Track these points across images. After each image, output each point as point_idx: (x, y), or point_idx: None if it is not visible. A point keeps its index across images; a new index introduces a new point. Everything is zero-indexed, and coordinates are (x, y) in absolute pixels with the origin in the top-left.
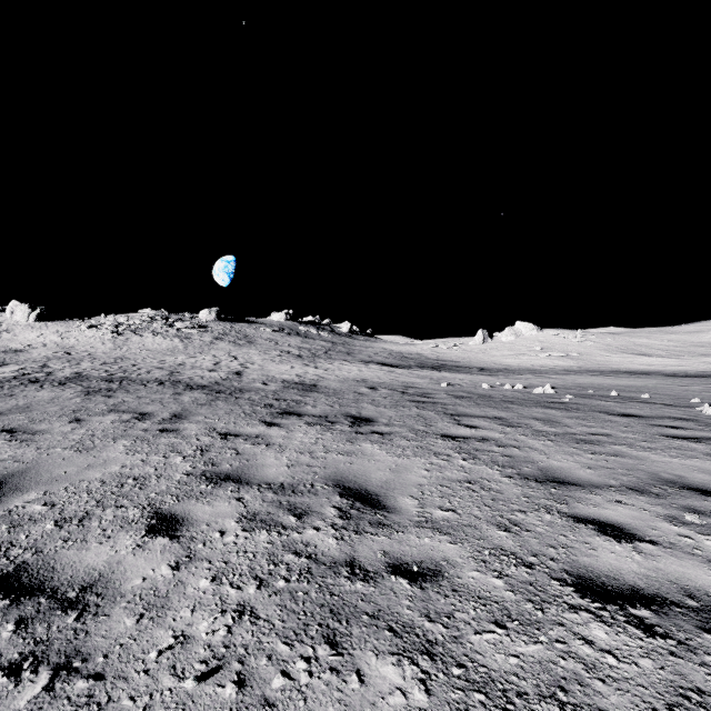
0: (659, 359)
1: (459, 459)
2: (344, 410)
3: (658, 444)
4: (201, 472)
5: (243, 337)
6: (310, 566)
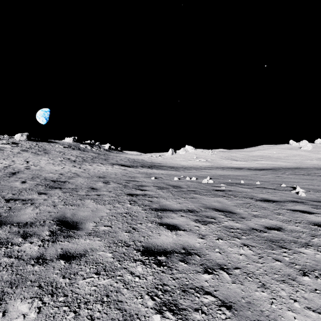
0: (240, 162)
1: None
2: (62, 211)
3: None
4: None
5: (43, 150)
6: None
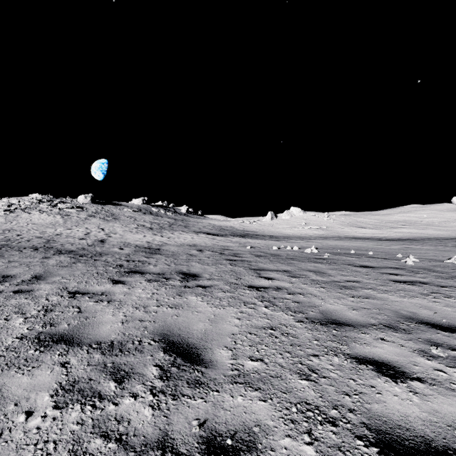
0: (370, 230)
1: (262, 307)
2: (178, 268)
3: (390, 288)
4: (36, 334)
5: (111, 215)
6: (117, 454)
